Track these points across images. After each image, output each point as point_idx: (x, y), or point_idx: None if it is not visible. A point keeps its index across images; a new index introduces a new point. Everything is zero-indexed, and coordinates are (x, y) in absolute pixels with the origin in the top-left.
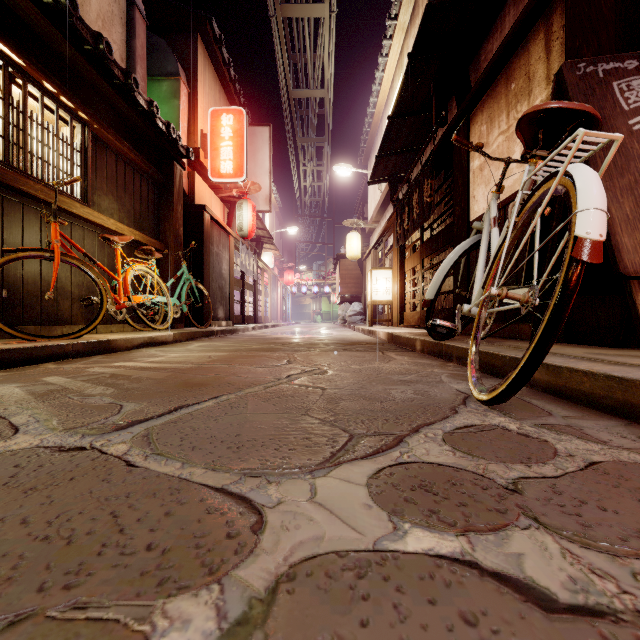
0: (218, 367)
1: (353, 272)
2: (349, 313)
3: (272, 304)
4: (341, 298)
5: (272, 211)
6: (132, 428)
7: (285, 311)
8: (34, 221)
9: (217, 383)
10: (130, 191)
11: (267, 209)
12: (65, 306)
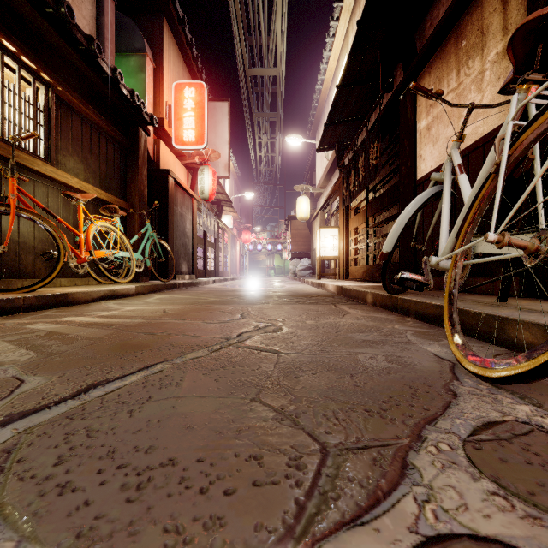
0: (167, 323)
1: (302, 232)
2: (299, 268)
3: (231, 260)
4: (292, 254)
5: (231, 178)
6: (1, 430)
7: (243, 266)
8: None
9: (158, 344)
10: (96, 153)
11: (226, 175)
12: (27, 260)
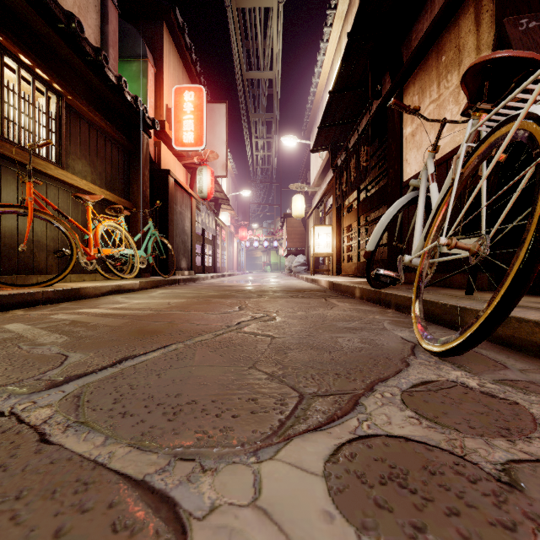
0: (174, 314)
1: (298, 229)
2: (294, 264)
3: (229, 256)
4: (287, 251)
5: (229, 177)
6: (66, 385)
7: (240, 262)
8: (11, 181)
9: (169, 330)
10: (102, 156)
11: (224, 174)
12: (41, 257)
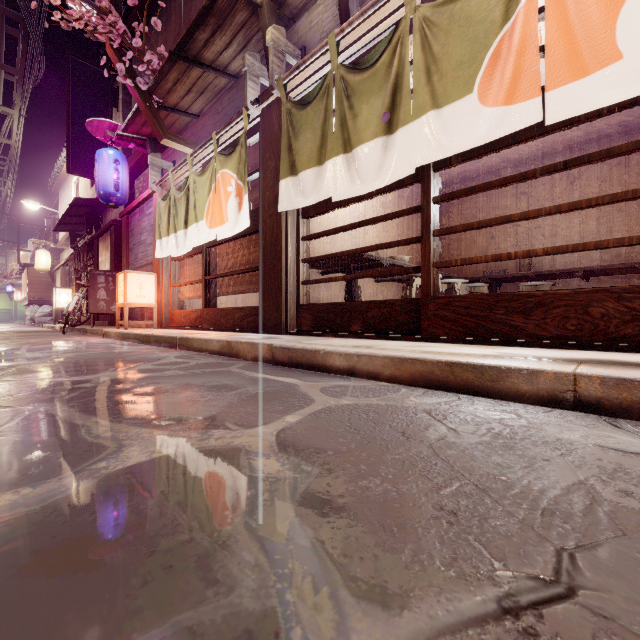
0: None
1: (43, 279)
2: (39, 314)
3: None
4: (30, 301)
5: None
6: None
7: None
8: None
9: None
10: None
11: None
12: None
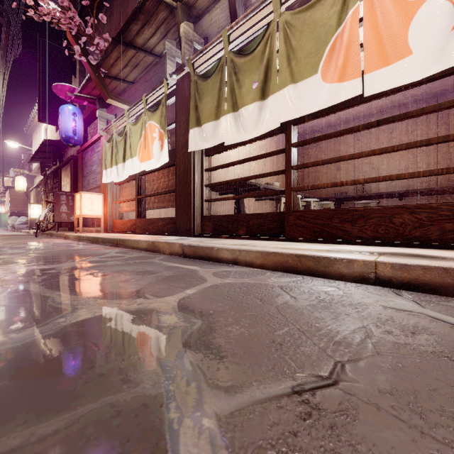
0: None
1: (21, 197)
2: (17, 223)
3: None
4: (11, 213)
5: None
6: None
7: None
8: None
9: None
10: None
11: None
12: None
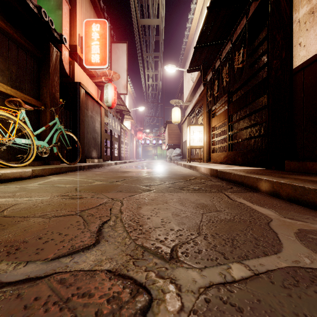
0: None
1: (175, 131)
2: (173, 154)
3: (130, 149)
4: (168, 146)
5: (130, 98)
6: None
7: (138, 153)
8: None
9: None
10: (4, 55)
11: (125, 92)
12: None
